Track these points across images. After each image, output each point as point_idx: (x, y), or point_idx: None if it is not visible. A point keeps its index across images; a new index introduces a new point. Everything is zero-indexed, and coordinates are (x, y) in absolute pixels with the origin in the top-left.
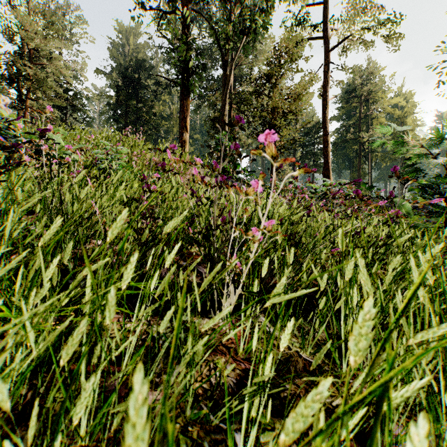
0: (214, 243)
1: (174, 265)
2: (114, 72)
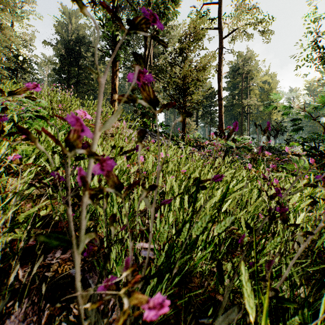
0: None
1: None
2: (58, 44)
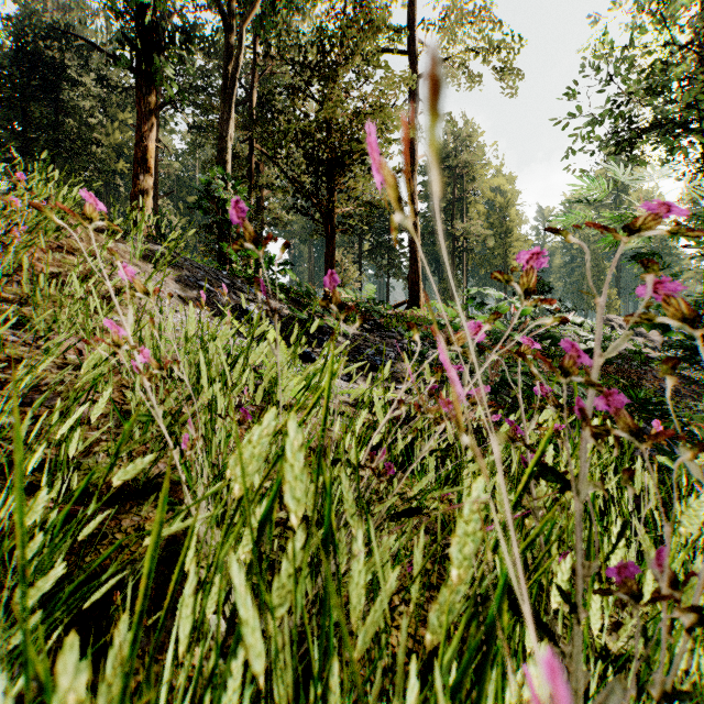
0: None
1: None
2: None
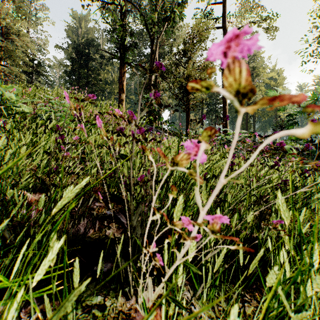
0: (131, 205)
1: (66, 256)
2: (69, 47)
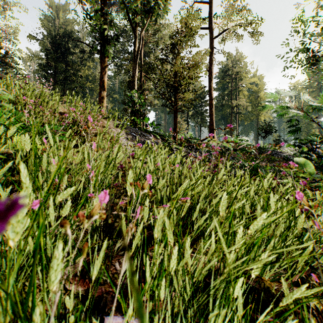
0: None
1: None
2: (45, 38)
